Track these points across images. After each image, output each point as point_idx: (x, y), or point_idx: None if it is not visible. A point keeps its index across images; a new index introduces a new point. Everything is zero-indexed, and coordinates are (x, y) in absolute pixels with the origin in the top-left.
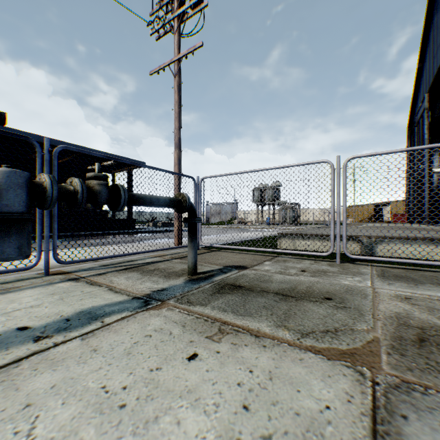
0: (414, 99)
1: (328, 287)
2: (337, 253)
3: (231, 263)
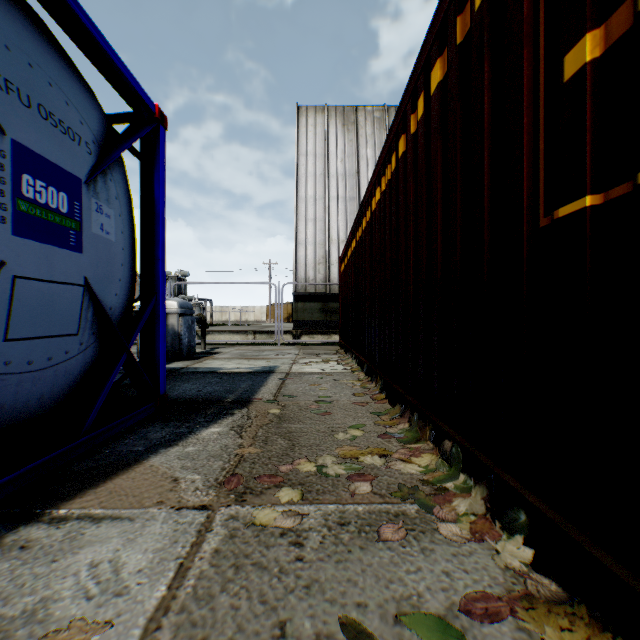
0: None
1: None
2: None
3: None
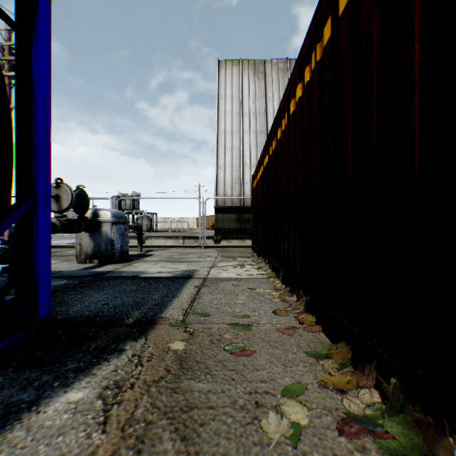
0: None
1: None
2: None
3: None
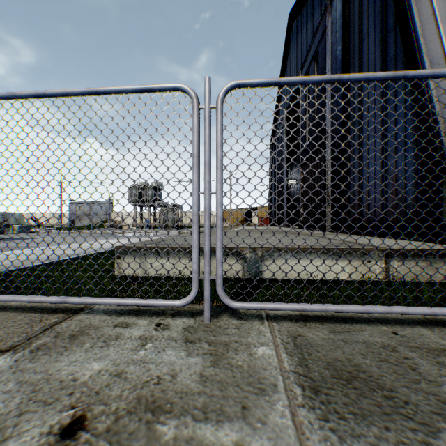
0: (276, 118)
1: None
2: (205, 298)
3: None
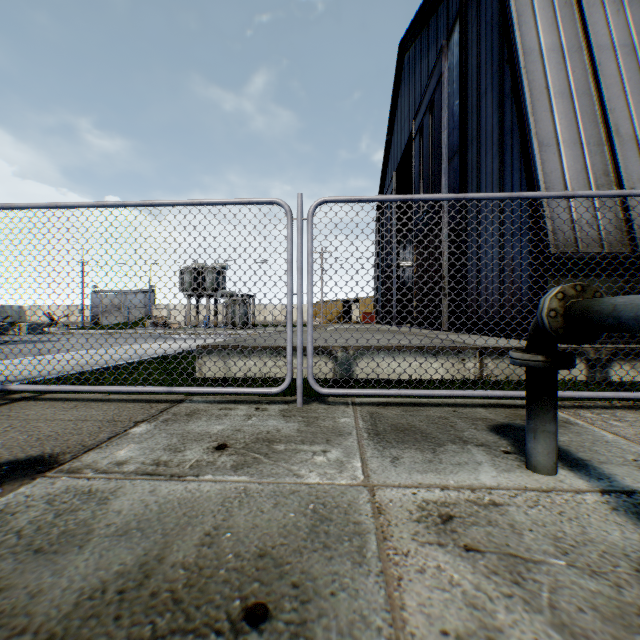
0: (384, 177)
1: (267, 520)
2: (298, 386)
3: (14, 451)
